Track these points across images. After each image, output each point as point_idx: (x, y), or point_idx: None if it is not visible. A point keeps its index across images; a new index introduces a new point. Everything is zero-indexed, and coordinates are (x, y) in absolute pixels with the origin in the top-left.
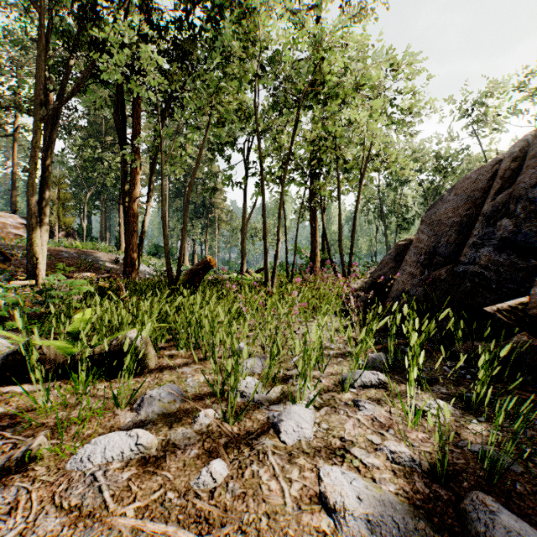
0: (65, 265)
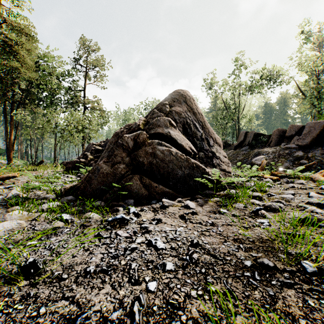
0: None
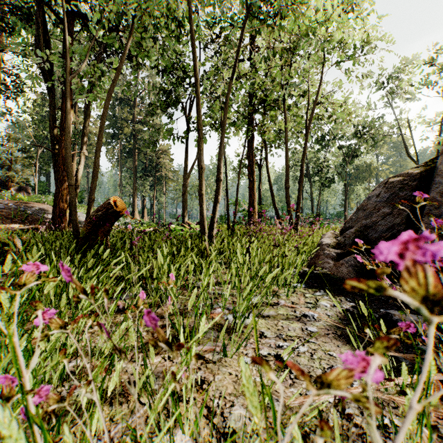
0: None
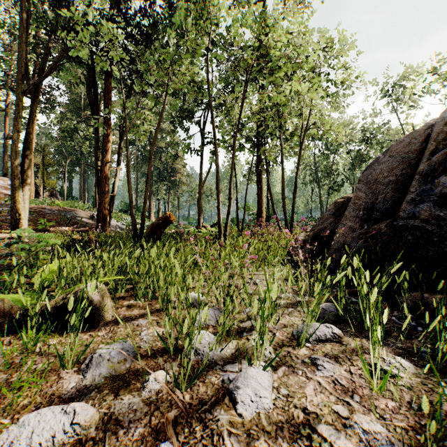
0: (47, 220)
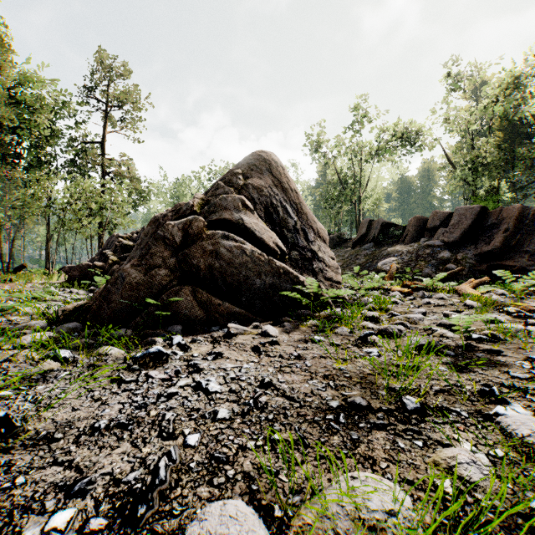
0: None
